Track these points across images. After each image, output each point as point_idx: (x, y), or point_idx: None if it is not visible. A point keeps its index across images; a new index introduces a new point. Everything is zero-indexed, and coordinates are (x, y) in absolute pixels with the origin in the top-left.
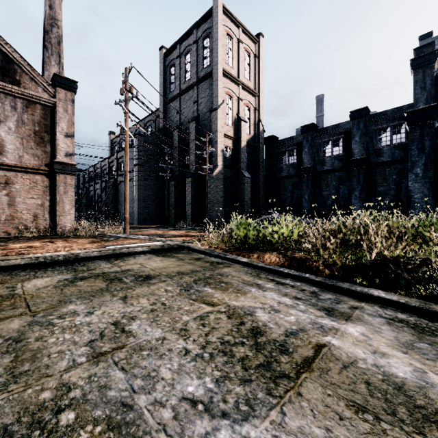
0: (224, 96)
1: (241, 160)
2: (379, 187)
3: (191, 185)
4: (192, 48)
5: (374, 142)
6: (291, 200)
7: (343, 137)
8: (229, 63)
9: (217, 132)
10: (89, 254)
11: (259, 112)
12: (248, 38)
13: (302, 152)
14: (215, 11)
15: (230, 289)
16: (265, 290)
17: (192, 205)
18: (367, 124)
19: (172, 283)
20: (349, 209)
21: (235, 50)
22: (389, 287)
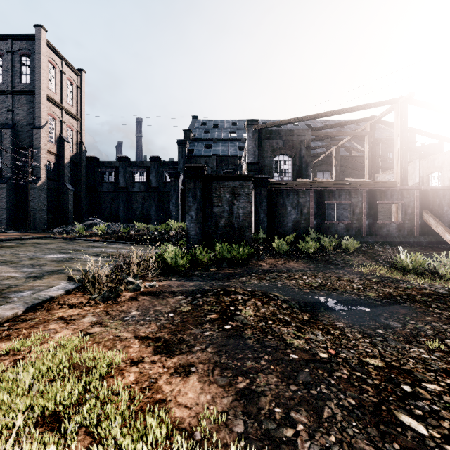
0: (47, 117)
1: (64, 174)
2: (165, 205)
3: (6, 191)
4: (5, 54)
5: (163, 178)
6: (111, 210)
7: (146, 171)
8: (52, 89)
9: (40, 149)
10: (6, 238)
11: (81, 135)
12: (71, 70)
13: (119, 175)
14: (38, 42)
15: (83, 243)
16: (94, 243)
17: (7, 211)
18: (159, 166)
19: (62, 243)
20: (150, 218)
21: (58, 78)
22: (130, 241)
